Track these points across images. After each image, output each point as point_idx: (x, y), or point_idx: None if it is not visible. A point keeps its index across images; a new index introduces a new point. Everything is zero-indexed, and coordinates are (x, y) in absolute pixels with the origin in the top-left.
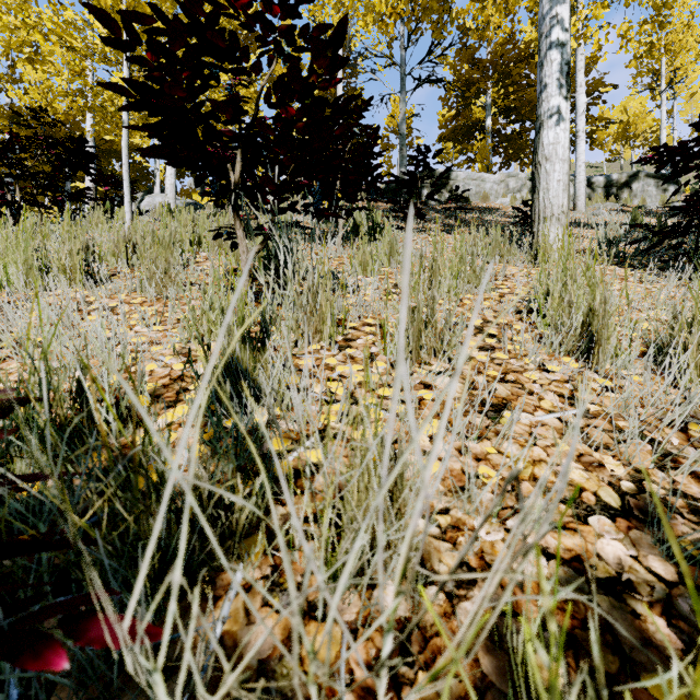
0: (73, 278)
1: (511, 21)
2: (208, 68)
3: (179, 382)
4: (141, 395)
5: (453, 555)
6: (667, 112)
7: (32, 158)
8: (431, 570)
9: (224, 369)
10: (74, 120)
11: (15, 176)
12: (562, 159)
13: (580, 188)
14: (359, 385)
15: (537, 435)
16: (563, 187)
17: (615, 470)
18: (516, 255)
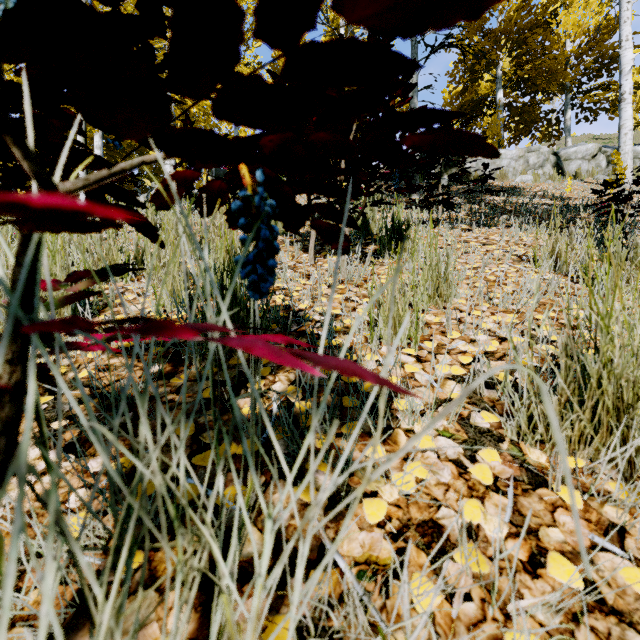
0: None
1: None
2: None
3: None
4: None
5: None
6: None
7: None
8: None
9: None
10: None
11: None
12: None
13: (626, 160)
14: None
15: None
16: None
17: None
18: None
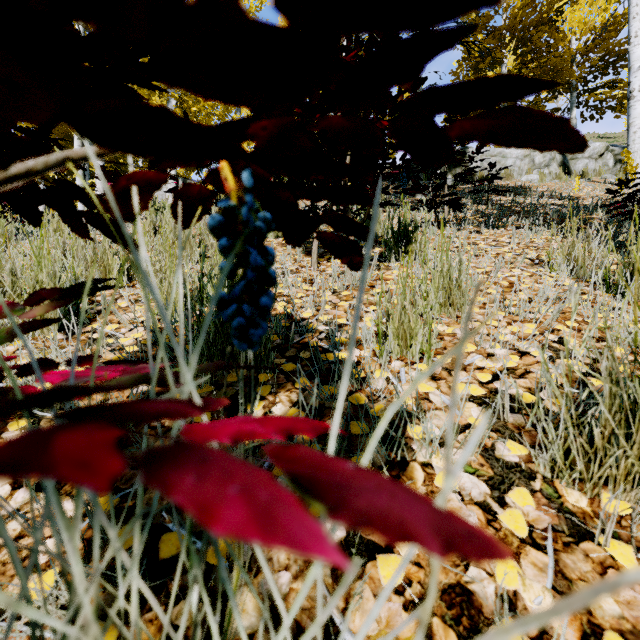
0: None
1: None
2: None
3: None
4: None
5: None
6: None
7: None
8: None
9: None
10: None
11: None
12: None
13: (635, 159)
14: None
15: None
16: None
17: None
18: None
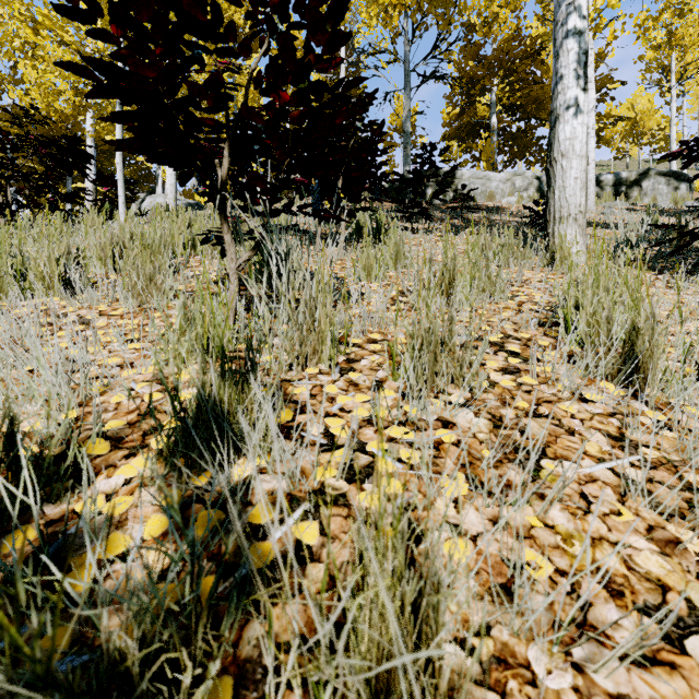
0: (52, 286)
1: (516, 17)
2: (189, 49)
3: (149, 419)
4: (99, 438)
5: None
6: (677, 108)
7: (24, 157)
8: None
9: (195, 413)
10: (75, 121)
11: (7, 177)
12: (580, 155)
13: (589, 187)
14: (364, 423)
15: (590, 497)
16: (581, 185)
17: None
18: (531, 258)
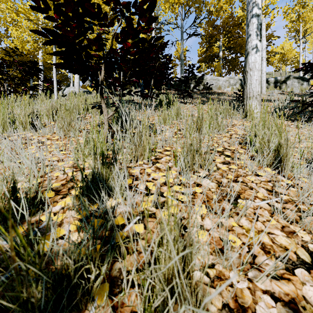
0: (26, 127)
1: (231, 7)
2: (87, 23)
3: (70, 182)
4: (50, 190)
5: (219, 298)
6: (302, 48)
7: (12, 70)
8: (206, 310)
9: (91, 179)
10: (34, 54)
11: (4, 79)
12: (258, 69)
13: (263, 83)
14: (162, 184)
15: (258, 214)
16: (258, 83)
17: (303, 237)
18: (236, 115)
